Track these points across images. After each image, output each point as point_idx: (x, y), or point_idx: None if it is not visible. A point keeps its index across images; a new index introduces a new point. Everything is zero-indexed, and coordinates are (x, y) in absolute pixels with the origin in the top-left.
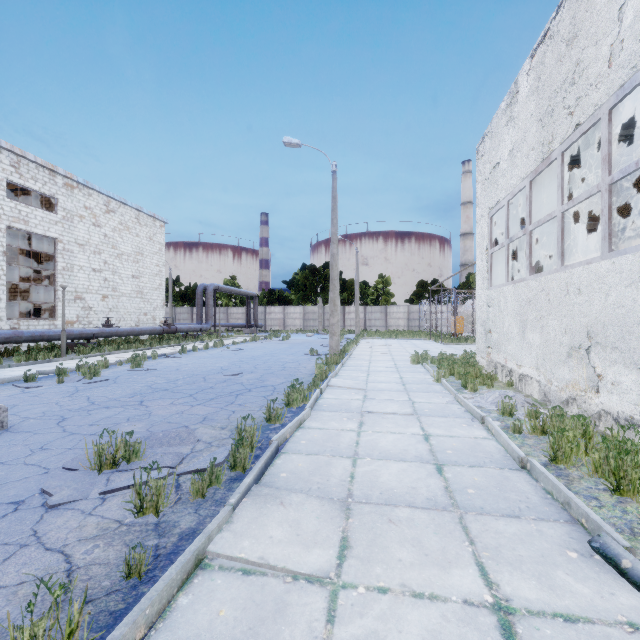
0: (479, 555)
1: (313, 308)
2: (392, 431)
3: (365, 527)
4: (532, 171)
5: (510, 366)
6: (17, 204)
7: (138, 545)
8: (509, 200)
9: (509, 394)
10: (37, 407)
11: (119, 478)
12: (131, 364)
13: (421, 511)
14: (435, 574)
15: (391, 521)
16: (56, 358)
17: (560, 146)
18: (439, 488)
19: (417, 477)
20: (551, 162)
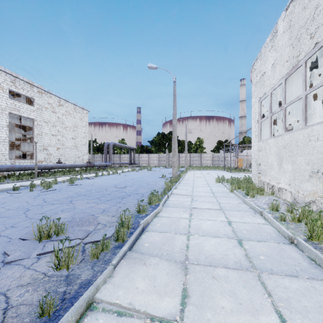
0: (276, 305)
1: (163, 155)
2: (209, 219)
3: (197, 281)
4: (286, 74)
5: (272, 183)
6: (14, 101)
7: (53, 291)
8: (271, 92)
9: (274, 198)
10: (16, 203)
11: (50, 245)
12: (69, 182)
13: (232, 271)
14: (248, 320)
15: (214, 277)
16: (32, 179)
17: (304, 57)
18: (242, 255)
19: (227, 247)
20: (298, 67)
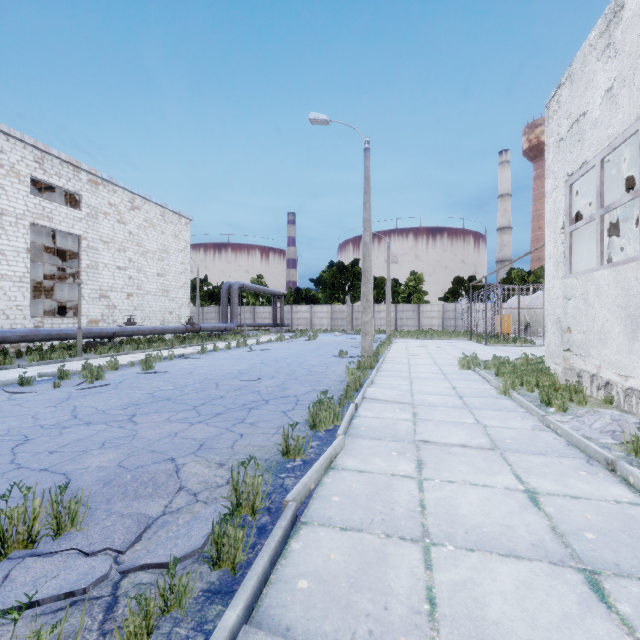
0: None
1: (341, 307)
2: (471, 481)
3: None
4: None
5: (607, 376)
6: (41, 200)
7: None
8: (604, 157)
9: (630, 420)
10: (7, 421)
11: (24, 574)
12: (141, 366)
13: None
14: None
15: None
16: (70, 358)
17: None
18: None
19: (562, 610)
20: None
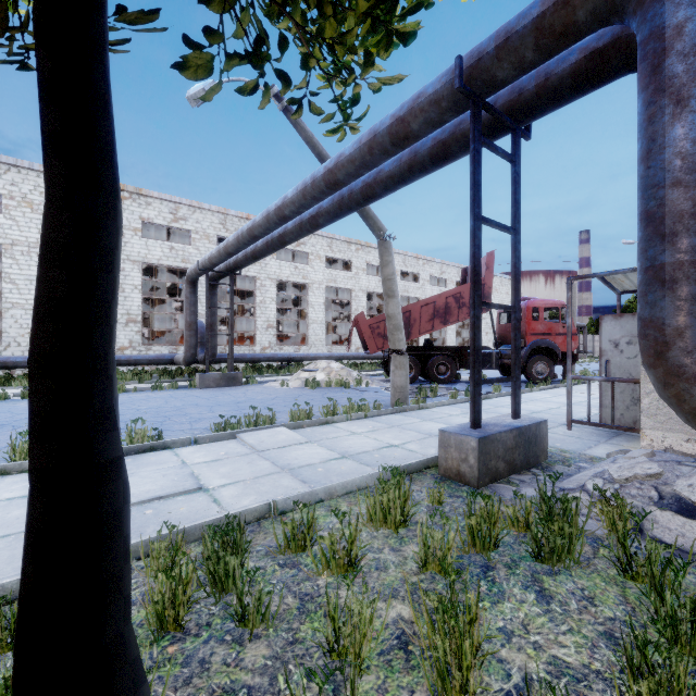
0: None
1: None
2: None
3: None
4: None
5: None
6: None
7: None
8: None
9: None
10: None
11: None
12: None
13: None
14: None
15: None
16: None
17: None
18: None
19: None
20: None
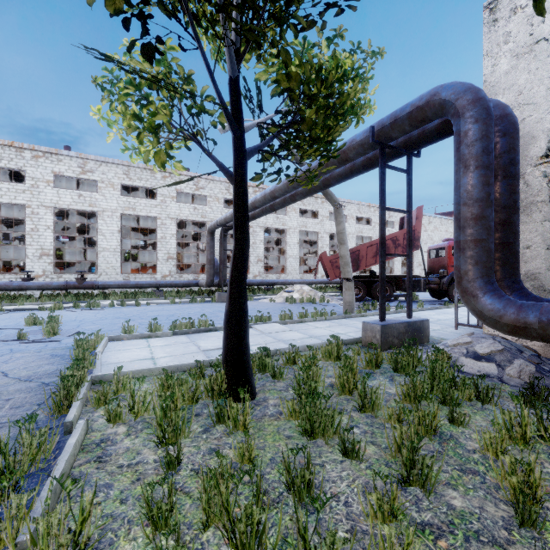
0: None
1: None
2: None
3: None
4: None
5: None
6: None
7: None
8: None
9: None
10: None
11: None
12: None
13: None
14: None
15: None
16: None
17: None
18: None
19: None
20: None
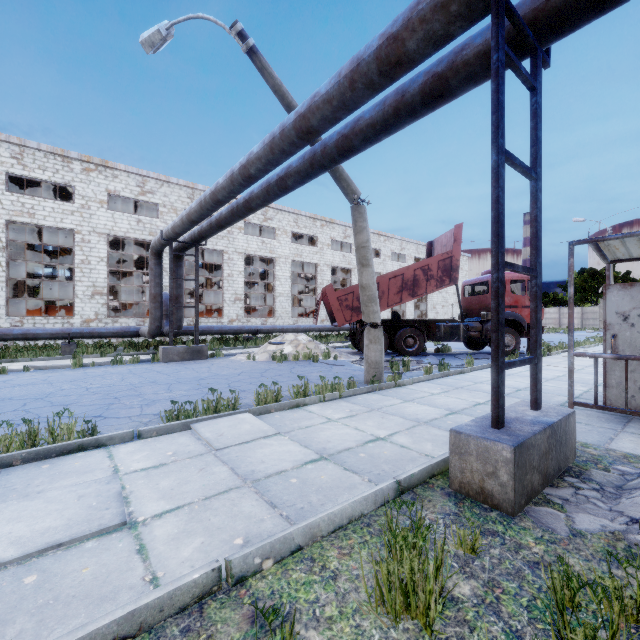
0: None
1: (592, 308)
2: None
3: None
4: None
5: None
6: None
7: None
8: None
9: None
10: None
11: None
12: None
13: None
14: None
15: None
16: None
17: None
18: None
19: None
20: None
